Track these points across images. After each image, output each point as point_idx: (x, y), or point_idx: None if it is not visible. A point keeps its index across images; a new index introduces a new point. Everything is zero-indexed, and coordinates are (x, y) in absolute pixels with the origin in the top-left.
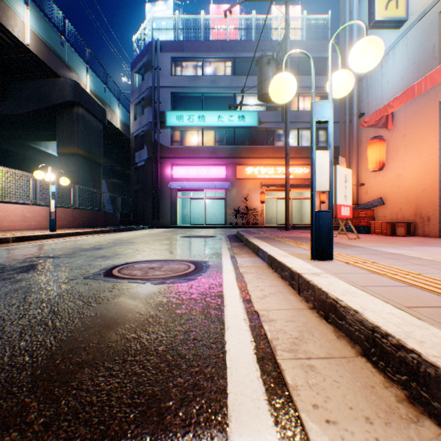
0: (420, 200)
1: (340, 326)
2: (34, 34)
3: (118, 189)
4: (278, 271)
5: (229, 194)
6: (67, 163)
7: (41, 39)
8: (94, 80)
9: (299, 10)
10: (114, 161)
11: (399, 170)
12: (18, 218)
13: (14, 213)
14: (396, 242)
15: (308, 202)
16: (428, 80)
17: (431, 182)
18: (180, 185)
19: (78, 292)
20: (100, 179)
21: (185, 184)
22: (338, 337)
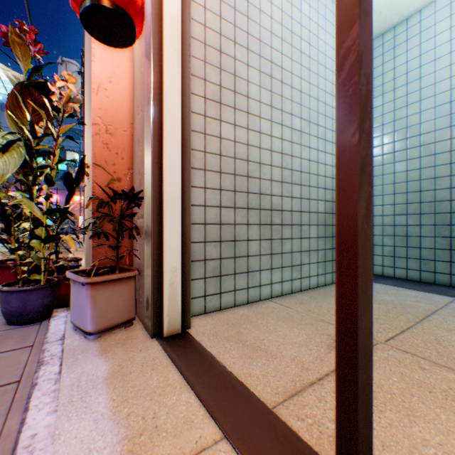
0: None
1: None
2: None
3: None
4: None
5: None
6: None
7: None
8: None
9: None
10: None
11: None
12: None
13: None
14: None
15: None
16: None
17: None
18: None
19: None
20: None
21: None
22: None
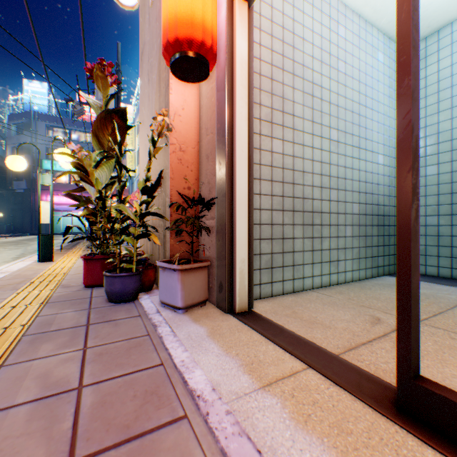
0: None
1: None
2: None
3: None
4: None
5: None
6: None
7: None
8: None
9: None
10: None
11: None
12: None
13: None
14: None
15: None
16: None
17: None
18: (55, 208)
19: None
20: None
21: (58, 207)
22: None
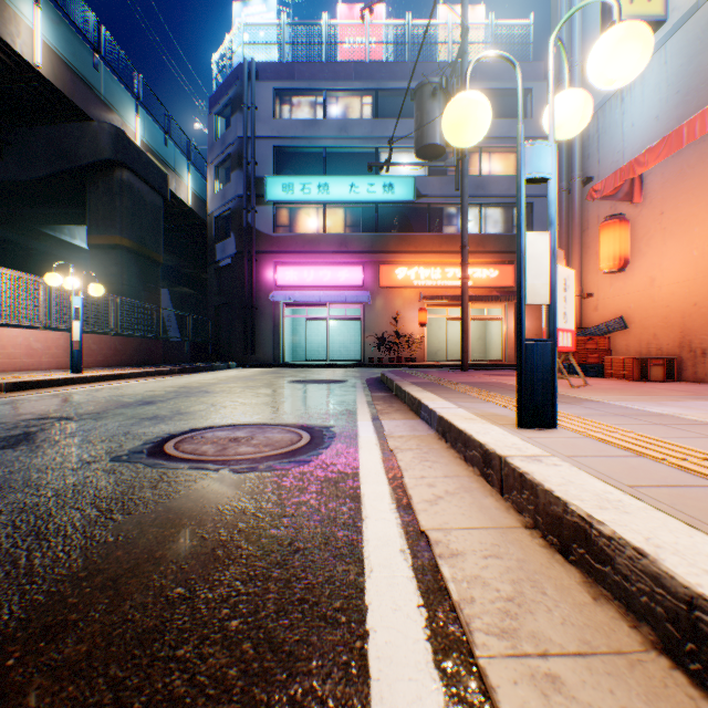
0: (690, 322)
1: (598, 575)
2: (49, 48)
3: (188, 304)
4: (458, 448)
5: (368, 312)
6: (103, 261)
7: (61, 58)
8: (149, 125)
9: (482, 13)
10: (181, 258)
11: (652, 271)
12: (19, 351)
13: (13, 343)
14: (654, 393)
15: (496, 324)
16: (707, 118)
17: (707, 291)
18: (289, 297)
19: (93, 489)
20: (159, 287)
21: (296, 295)
22: (596, 598)
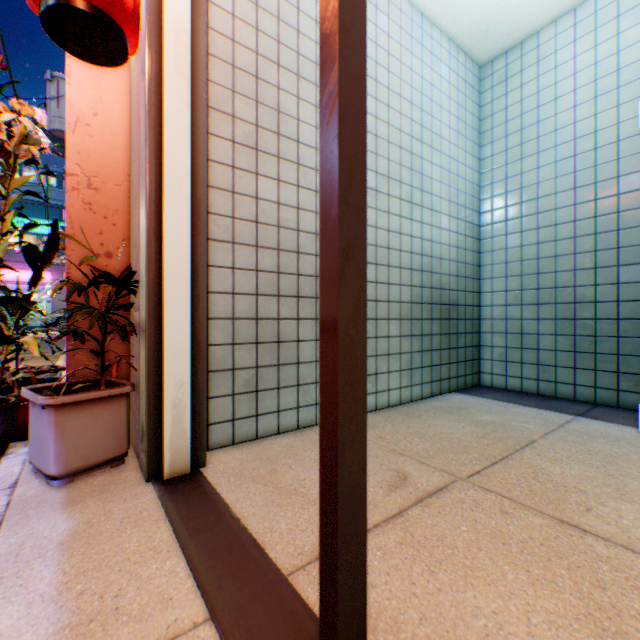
0: None
1: None
2: None
3: None
4: None
5: (57, 298)
6: None
7: None
8: None
9: None
10: None
11: None
12: None
13: None
14: None
15: None
16: None
17: None
18: None
19: None
20: None
21: None
22: None
